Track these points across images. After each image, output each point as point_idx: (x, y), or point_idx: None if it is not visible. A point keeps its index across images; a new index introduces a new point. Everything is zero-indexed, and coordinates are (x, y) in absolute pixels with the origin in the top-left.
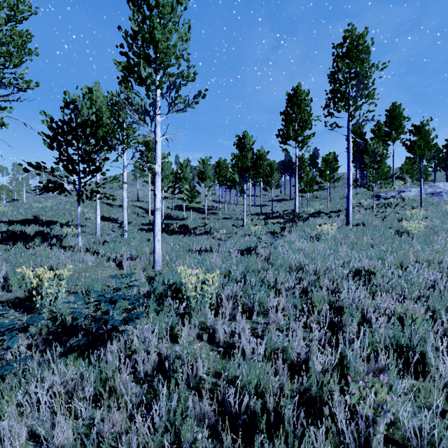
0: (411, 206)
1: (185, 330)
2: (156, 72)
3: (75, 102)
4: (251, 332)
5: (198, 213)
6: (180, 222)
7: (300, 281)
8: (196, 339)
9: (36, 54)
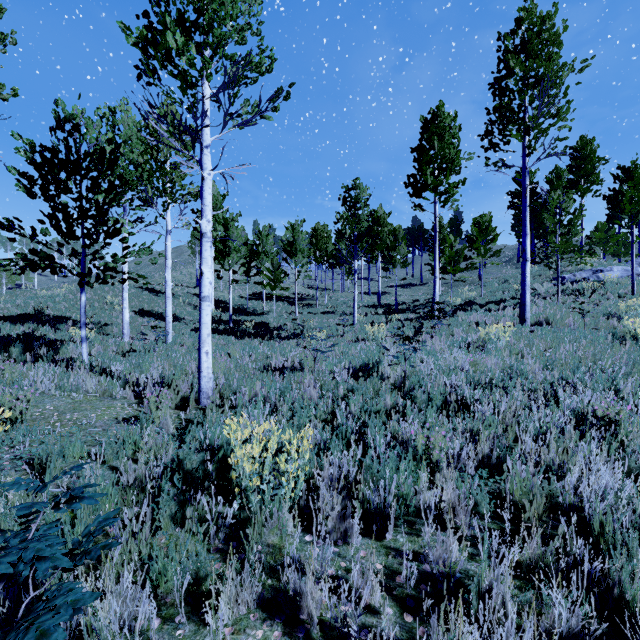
0: (616, 294)
1: (227, 591)
2: (200, 49)
3: (75, 119)
4: (386, 584)
5: (285, 305)
6: (258, 318)
7: (471, 436)
8: (254, 612)
9: (12, 41)
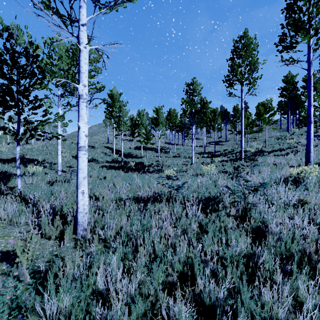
0: None
1: None
2: None
3: (9, 29)
4: None
5: (153, 152)
6: (138, 159)
7: None
8: None
9: None
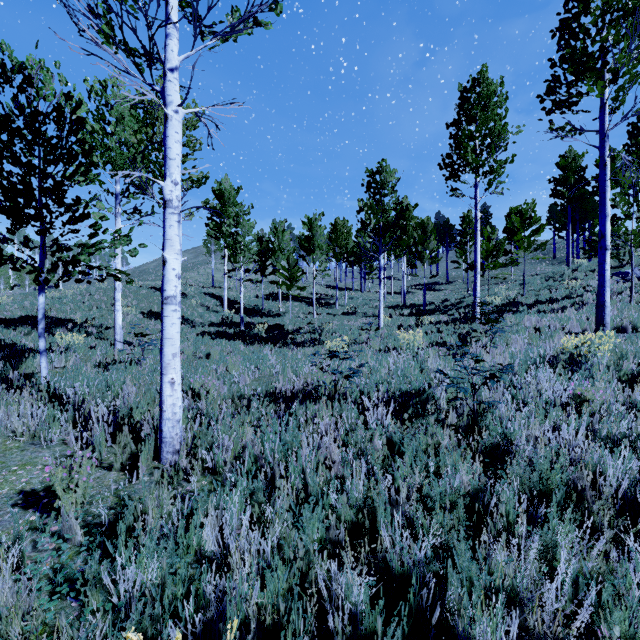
0: None
1: None
2: None
3: (25, 69)
4: None
5: (303, 306)
6: (273, 320)
7: None
8: None
9: None
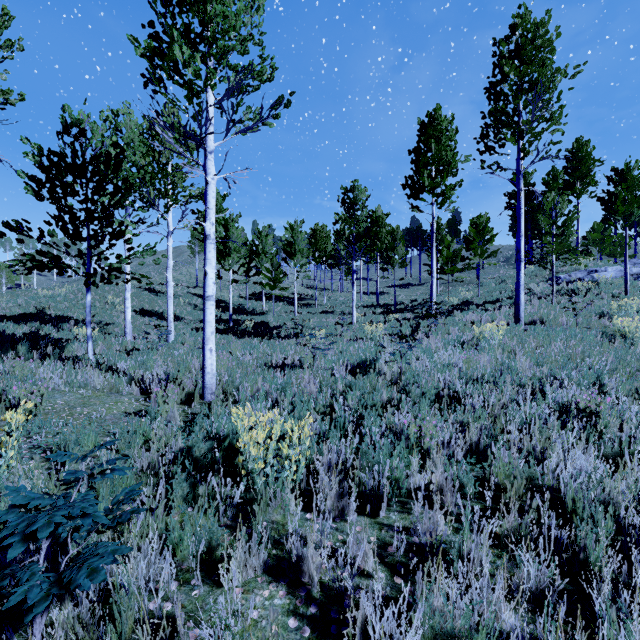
0: (610, 294)
1: (237, 557)
2: (204, 60)
3: (81, 124)
4: (379, 553)
5: (284, 305)
6: (258, 317)
7: (461, 427)
8: (261, 576)
9: (19, 48)
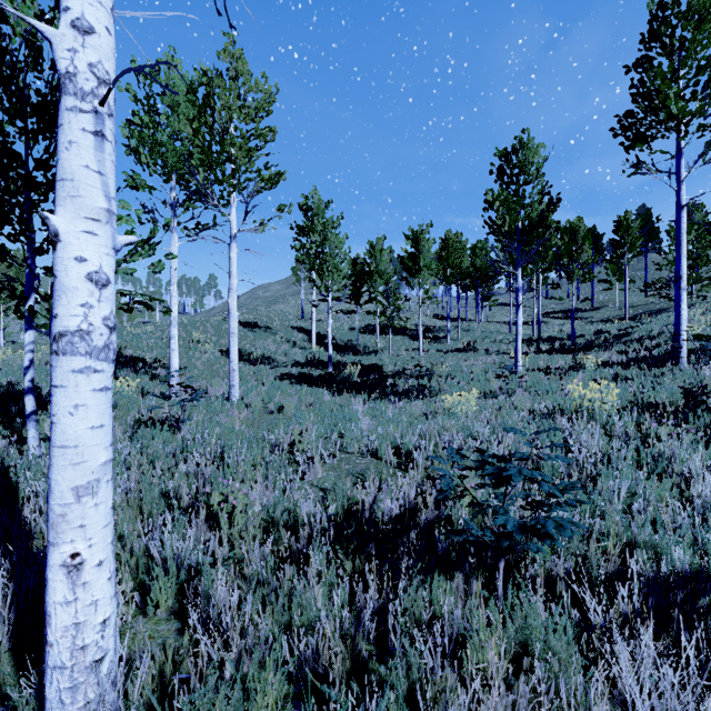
0: None
1: None
2: None
3: None
4: None
5: (405, 340)
6: (369, 358)
7: None
8: None
9: None
